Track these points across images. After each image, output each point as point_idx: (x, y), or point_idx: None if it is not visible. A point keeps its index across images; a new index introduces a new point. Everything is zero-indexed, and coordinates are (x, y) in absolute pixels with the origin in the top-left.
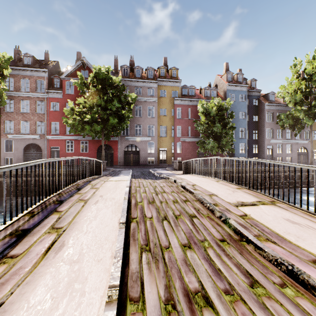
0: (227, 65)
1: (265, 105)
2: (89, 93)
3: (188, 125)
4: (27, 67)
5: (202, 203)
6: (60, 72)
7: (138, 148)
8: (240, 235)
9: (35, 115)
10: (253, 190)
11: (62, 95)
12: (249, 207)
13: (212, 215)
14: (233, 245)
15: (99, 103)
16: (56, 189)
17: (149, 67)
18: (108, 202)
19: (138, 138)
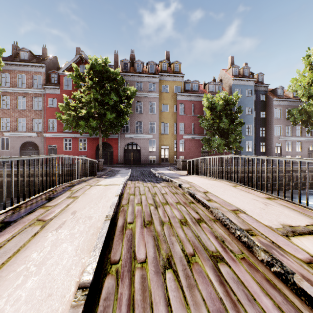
0: (232, 59)
1: (274, 100)
2: (85, 86)
3: (191, 122)
4: (23, 62)
5: (226, 227)
6: (58, 68)
7: (139, 146)
8: None
9: (32, 112)
10: (293, 203)
11: (60, 91)
12: (309, 239)
13: (250, 255)
14: None
15: (95, 97)
16: (12, 201)
17: (151, 61)
18: (78, 226)
19: (139, 136)
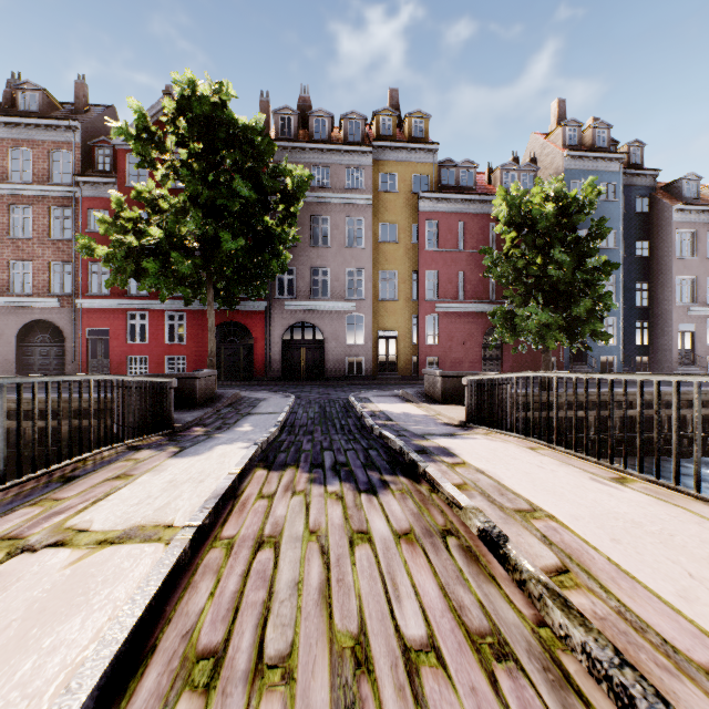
0: (561, 107)
1: (674, 211)
2: (166, 165)
3: (457, 269)
4: (24, 116)
5: None
6: None
7: (322, 331)
8: None
9: (46, 244)
10: None
11: (118, 190)
12: None
13: None
14: None
15: (191, 192)
16: None
17: (351, 113)
18: None
19: (320, 305)
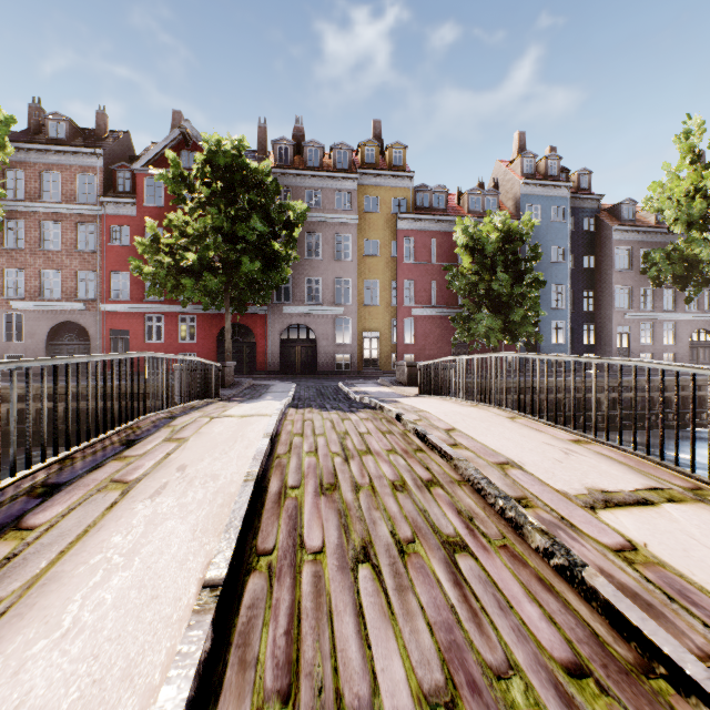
0: (522, 139)
1: (614, 231)
2: (195, 201)
3: (430, 279)
4: (55, 144)
5: (481, 494)
6: (133, 158)
7: (314, 332)
8: (638, 644)
9: (74, 256)
10: (621, 449)
11: (137, 209)
12: (633, 513)
13: (517, 541)
14: (626, 701)
15: (217, 225)
16: (56, 445)
17: (340, 144)
18: (194, 491)
19: (313, 309)
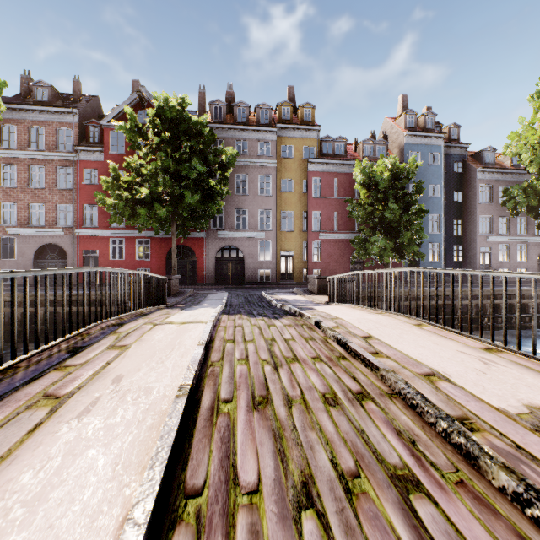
0: (405, 100)
1: (478, 172)
2: (147, 147)
3: (333, 210)
4: (40, 105)
5: (415, 410)
6: (101, 116)
7: (242, 252)
8: None
9: (55, 192)
10: (537, 359)
11: (104, 156)
12: None
13: (474, 475)
14: None
15: (165, 166)
16: None
17: (262, 104)
18: (124, 409)
19: (241, 234)
